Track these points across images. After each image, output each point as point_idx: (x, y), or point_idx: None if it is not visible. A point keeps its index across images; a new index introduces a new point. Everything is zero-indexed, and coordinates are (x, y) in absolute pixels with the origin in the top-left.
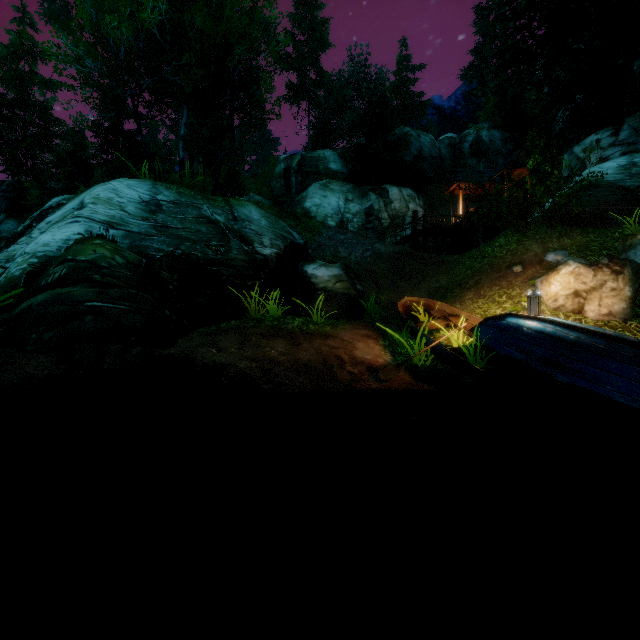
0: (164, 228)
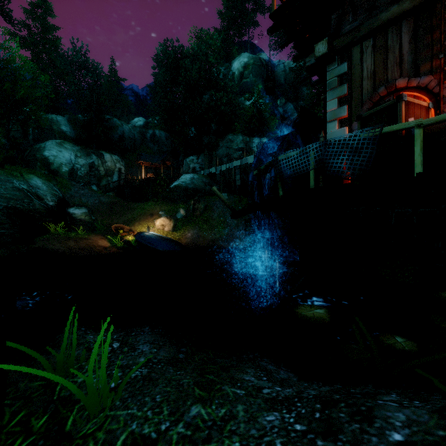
0: None
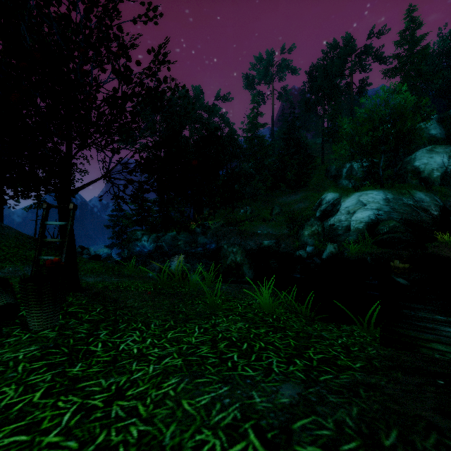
0: (394, 209)
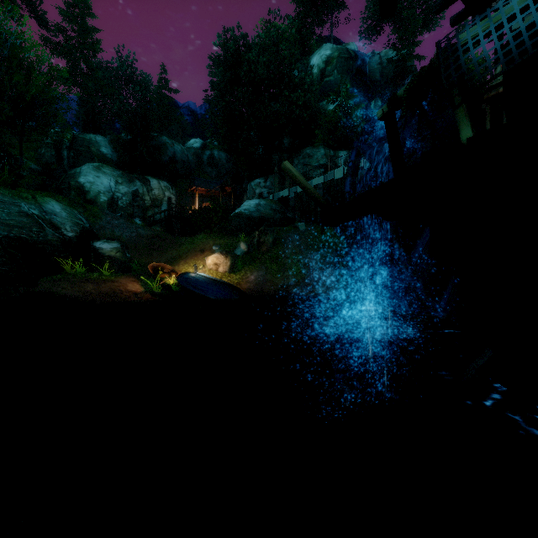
0: None
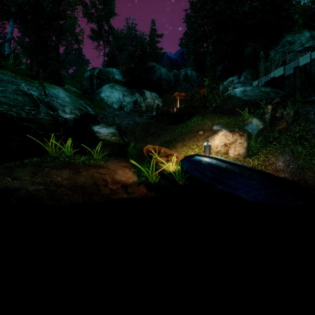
0: None
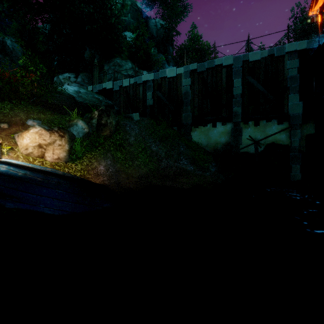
0: None
